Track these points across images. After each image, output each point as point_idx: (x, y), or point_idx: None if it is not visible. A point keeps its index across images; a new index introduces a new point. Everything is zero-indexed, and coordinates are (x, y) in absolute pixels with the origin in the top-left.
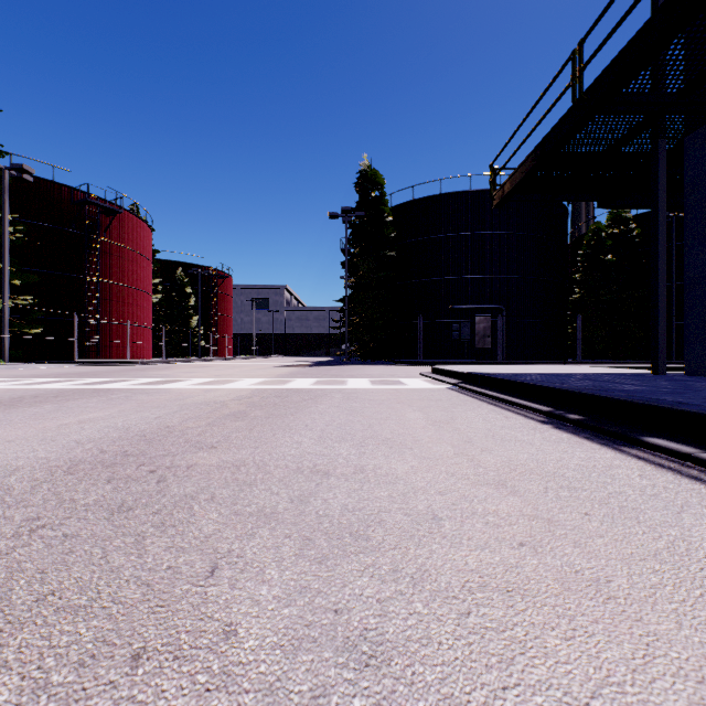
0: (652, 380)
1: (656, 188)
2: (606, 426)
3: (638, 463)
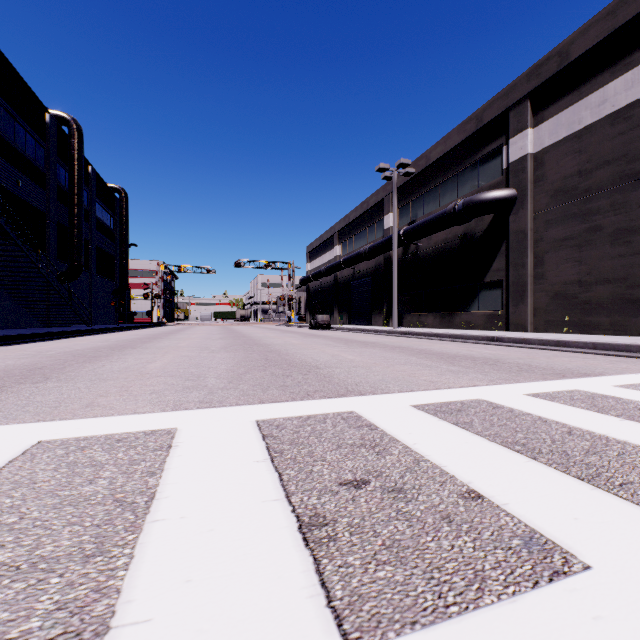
0: None
1: None
2: None
3: None
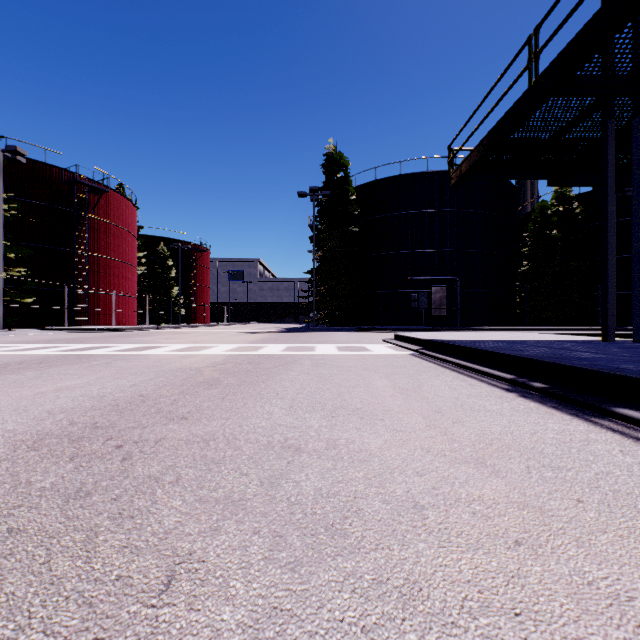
0: (604, 347)
1: (606, 166)
2: (572, 395)
3: (614, 437)
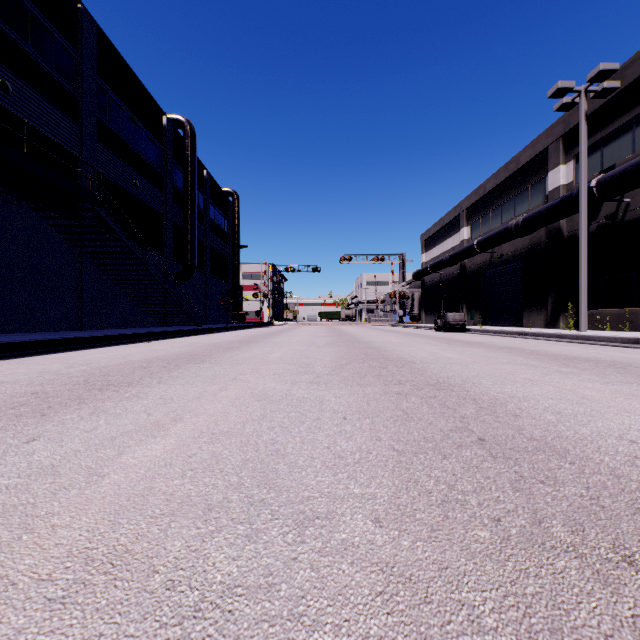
0: None
1: None
2: None
3: None
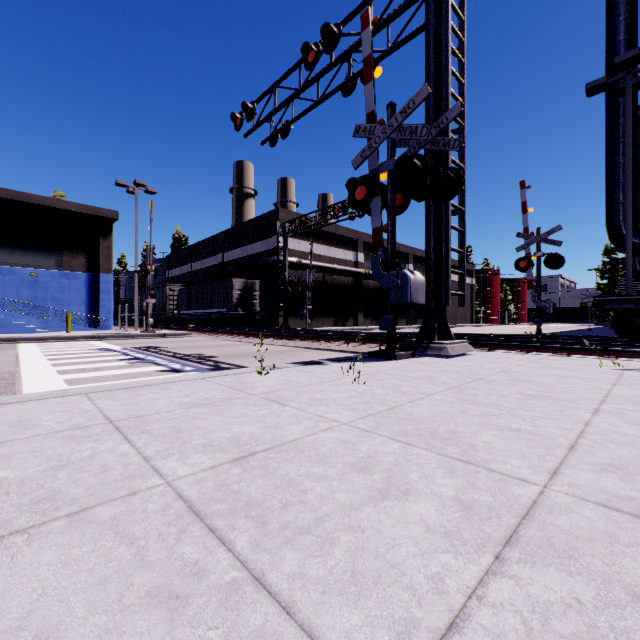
0: None
1: None
2: None
3: None
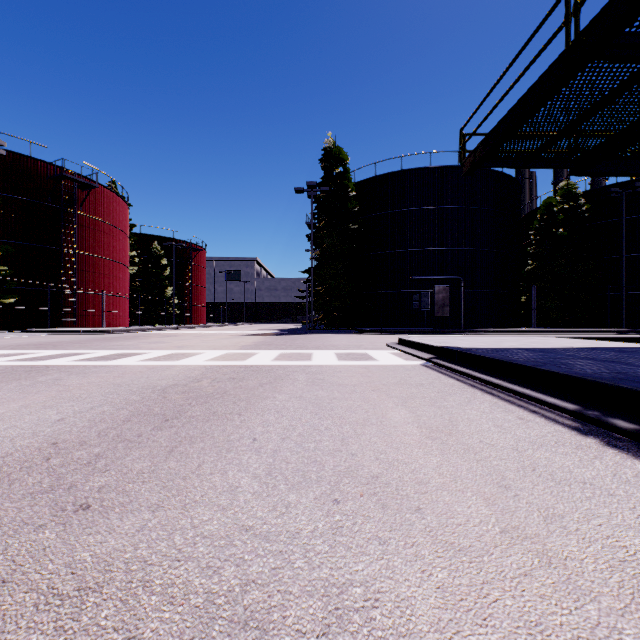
0: None
1: None
2: None
3: None
